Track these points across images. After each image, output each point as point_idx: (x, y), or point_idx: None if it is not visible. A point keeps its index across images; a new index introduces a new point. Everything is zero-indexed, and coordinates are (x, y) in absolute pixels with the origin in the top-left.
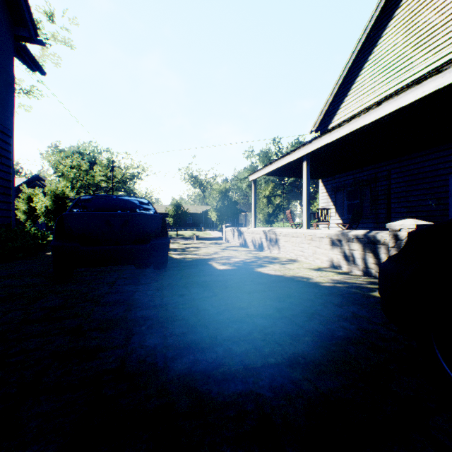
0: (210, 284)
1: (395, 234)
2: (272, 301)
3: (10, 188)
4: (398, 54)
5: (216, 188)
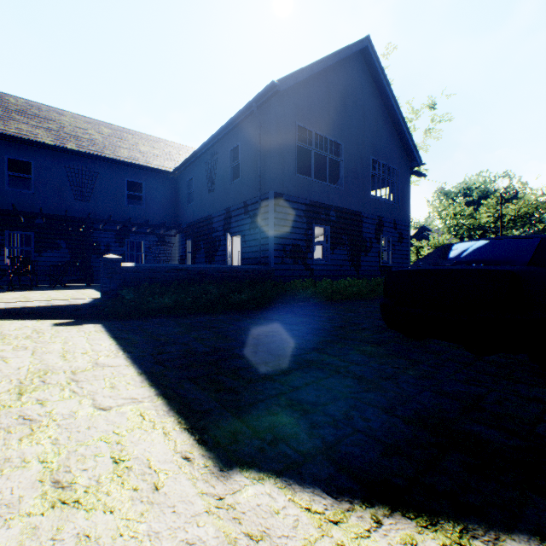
0: None
1: None
2: None
3: (408, 255)
4: None
5: None
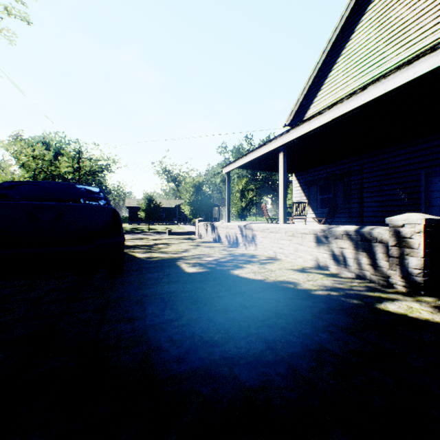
0: (174, 297)
1: (397, 231)
2: (257, 326)
3: None
4: (371, 48)
5: (189, 182)
